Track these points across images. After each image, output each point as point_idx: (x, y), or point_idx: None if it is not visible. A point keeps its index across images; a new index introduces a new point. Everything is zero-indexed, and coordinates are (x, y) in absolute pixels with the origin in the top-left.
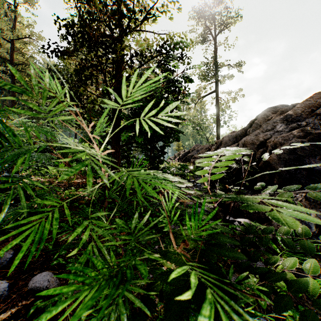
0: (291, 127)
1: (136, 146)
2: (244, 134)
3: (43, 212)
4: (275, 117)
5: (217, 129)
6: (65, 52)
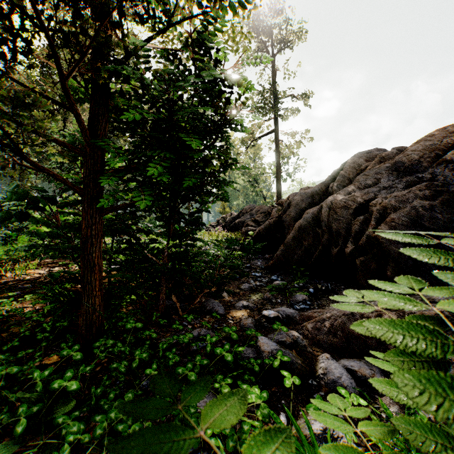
0: (406, 181)
1: (145, 210)
2: (323, 191)
3: None
4: (372, 165)
5: (278, 183)
6: None
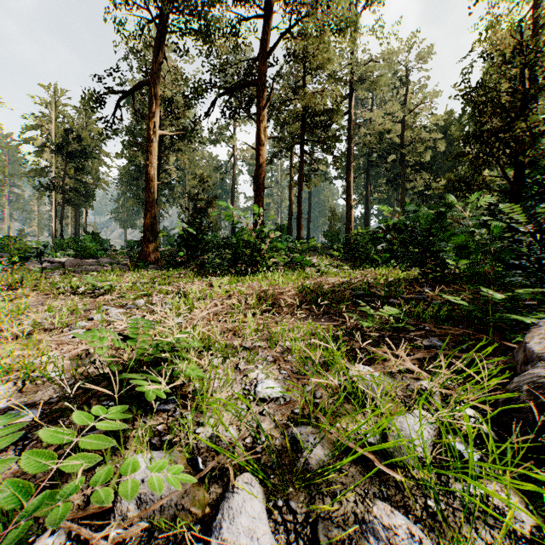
0: None
1: None
2: None
3: (446, 265)
4: None
5: None
6: (461, 156)
